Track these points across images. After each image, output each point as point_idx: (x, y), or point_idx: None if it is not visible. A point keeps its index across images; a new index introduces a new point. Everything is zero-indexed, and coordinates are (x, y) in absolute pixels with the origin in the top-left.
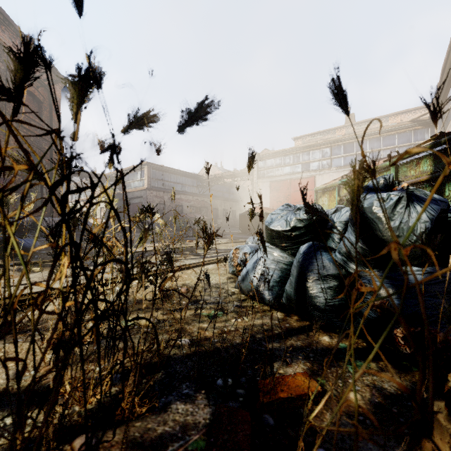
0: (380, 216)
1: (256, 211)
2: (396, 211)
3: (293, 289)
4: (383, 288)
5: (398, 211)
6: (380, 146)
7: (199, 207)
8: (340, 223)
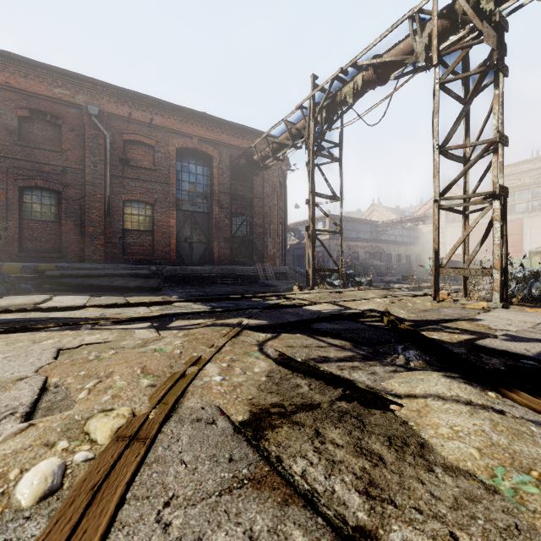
0: None
1: (452, 258)
2: None
3: (527, 292)
4: None
5: None
6: None
7: (373, 253)
8: None
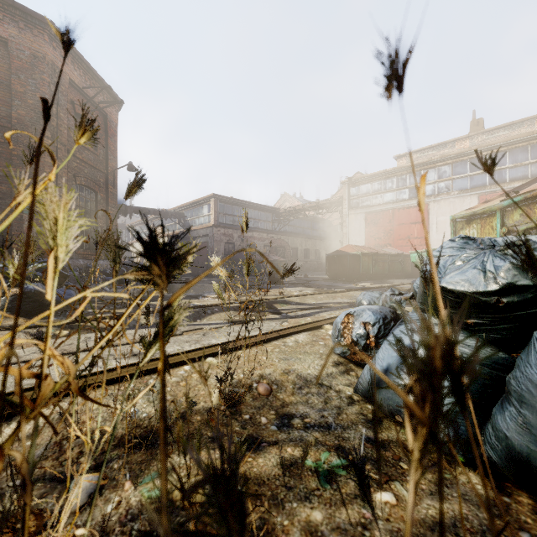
0: None
1: (349, 250)
2: None
3: None
4: None
5: None
6: (526, 158)
7: (275, 247)
8: None
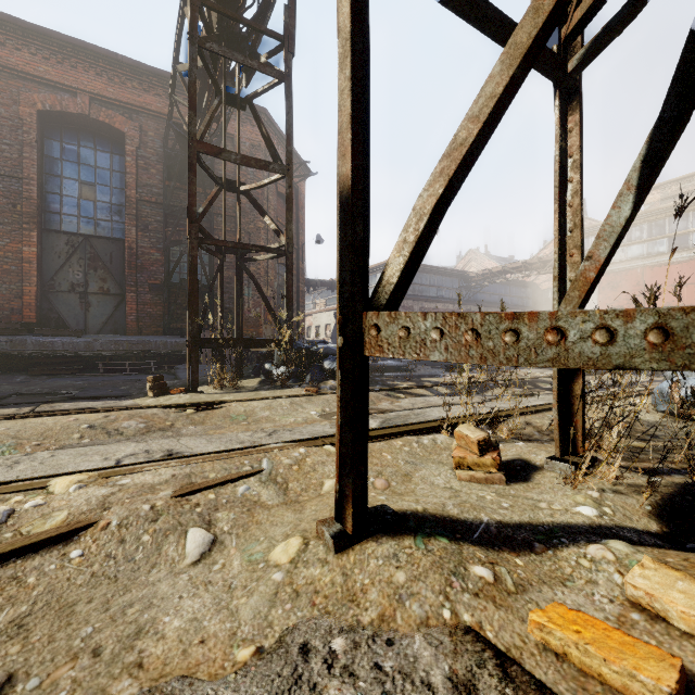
0: None
1: None
2: None
3: None
4: None
5: None
6: None
7: None
8: None
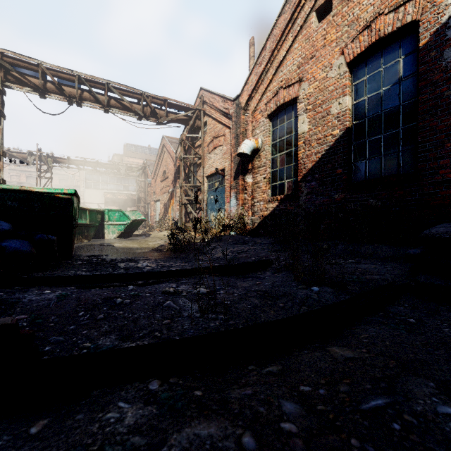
0: None
1: None
2: None
3: None
4: None
5: None
6: None
7: None
8: None
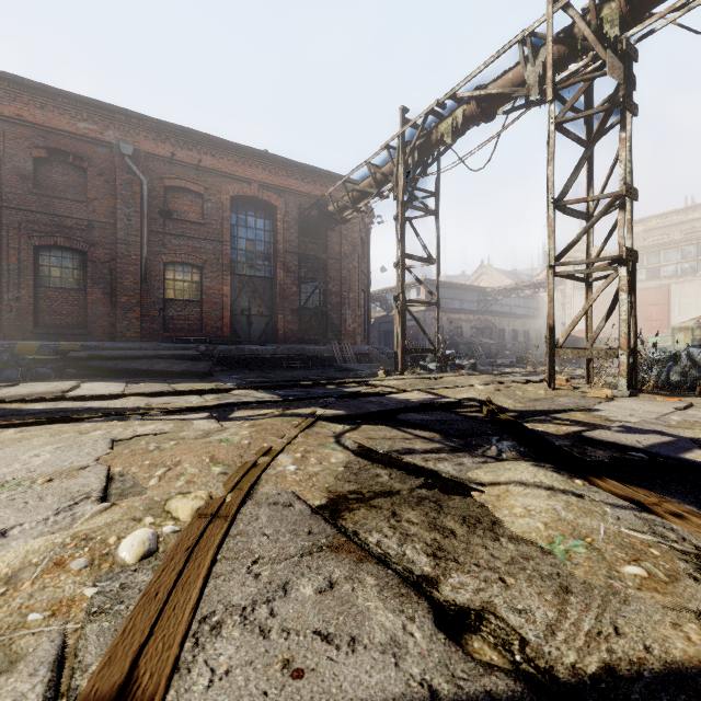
0: (695, 355)
1: (581, 335)
2: (699, 353)
3: (664, 377)
4: (695, 373)
5: (700, 353)
6: None
7: (481, 328)
8: (684, 356)
